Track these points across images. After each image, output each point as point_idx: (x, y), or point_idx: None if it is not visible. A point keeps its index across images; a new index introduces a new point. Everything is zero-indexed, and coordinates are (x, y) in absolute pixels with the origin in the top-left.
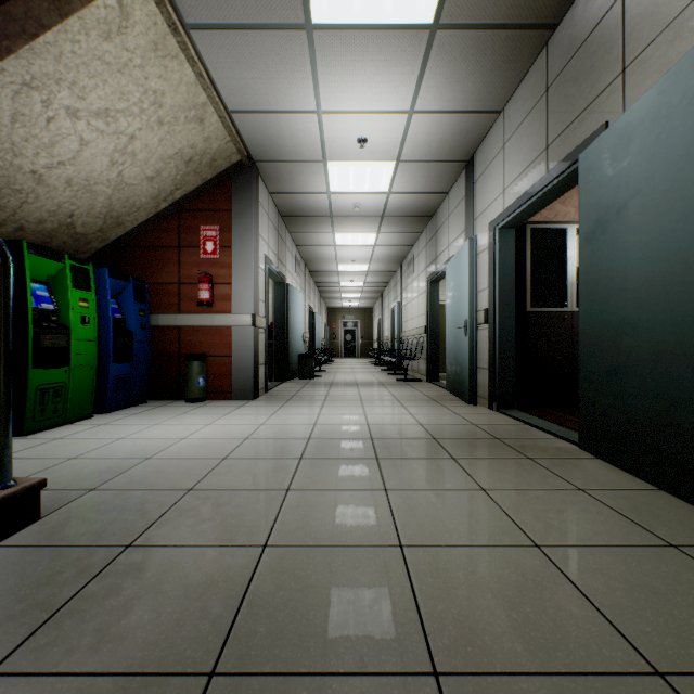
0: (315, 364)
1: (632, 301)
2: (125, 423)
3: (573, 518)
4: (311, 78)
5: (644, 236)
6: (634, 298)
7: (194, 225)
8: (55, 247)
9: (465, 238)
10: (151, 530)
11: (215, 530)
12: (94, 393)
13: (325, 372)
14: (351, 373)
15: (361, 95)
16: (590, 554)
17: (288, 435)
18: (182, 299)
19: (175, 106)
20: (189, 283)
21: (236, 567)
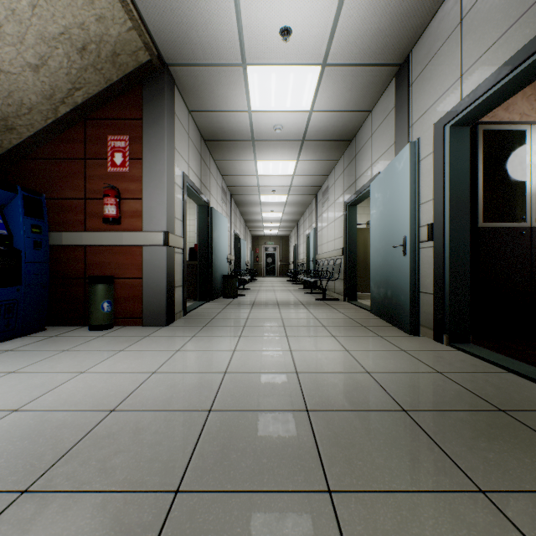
0: (238, 284)
1: None
2: None
3: None
4: None
5: None
6: None
7: (101, 134)
8: None
9: (396, 150)
10: None
11: None
12: None
13: (249, 290)
14: (272, 292)
15: None
16: None
17: (181, 400)
18: (88, 216)
19: None
20: (96, 198)
21: None
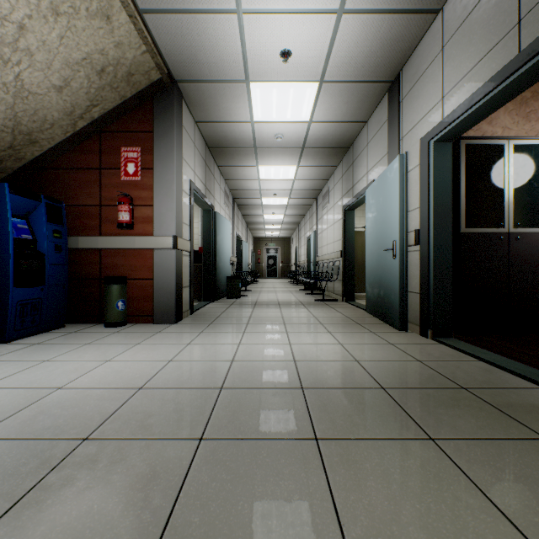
0: (241, 285)
1: None
2: (11, 358)
3: None
4: None
5: None
6: None
7: (115, 146)
8: None
9: (389, 160)
10: None
11: None
12: None
13: (251, 291)
14: (273, 292)
15: None
16: None
17: (196, 381)
18: (103, 222)
19: None
20: (110, 205)
21: None
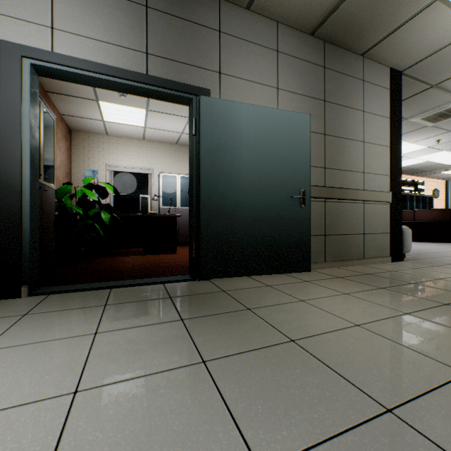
0: None
1: (244, 195)
2: None
3: (308, 288)
4: None
5: (250, 168)
6: (245, 194)
7: None
8: None
9: None
10: None
11: None
12: None
13: None
14: None
15: None
16: (336, 288)
17: None
18: None
19: None
20: None
21: None
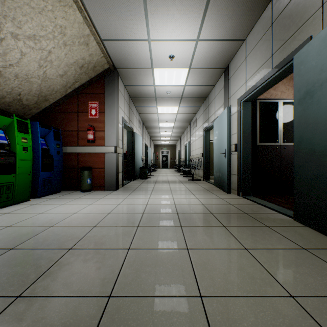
0: (147, 172)
1: None
2: (46, 204)
3: (307, 272)
4: (145, 20)
5: None
6: None
7: (85, 101)
8: (12, 111)
9: (224, 107)
10: (37, 282)
11: (79, 282)
12: (31, 187)
13: (153, 175)
14: (166, 176)
15: (171, 30)
16: None
17: (132, 211)
18: (79, 139)
19: (72, 35)
20: (83, 130)
21: (87, 318)
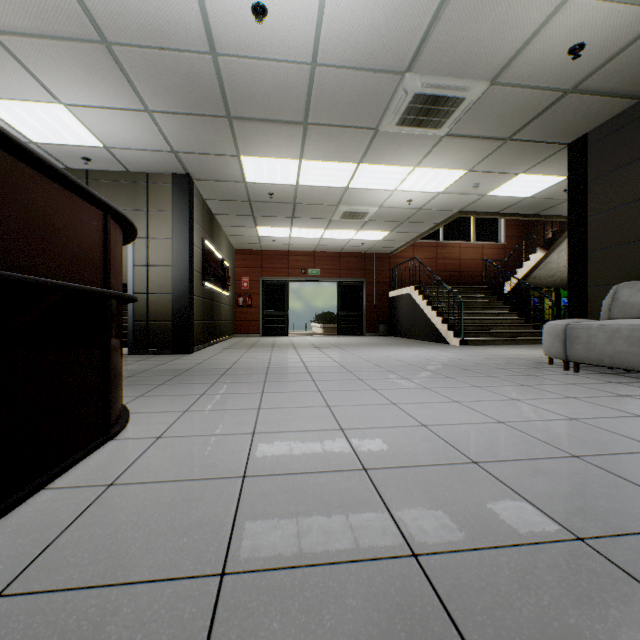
0: None
1: None
2: None
3: None
4: None
5: None
6: None
7: None
8: None
9: None
10: None
11: None
12: None
13: None
14: None
15: None
16: None
17: None
18: None
19: None
20: None
21: None
